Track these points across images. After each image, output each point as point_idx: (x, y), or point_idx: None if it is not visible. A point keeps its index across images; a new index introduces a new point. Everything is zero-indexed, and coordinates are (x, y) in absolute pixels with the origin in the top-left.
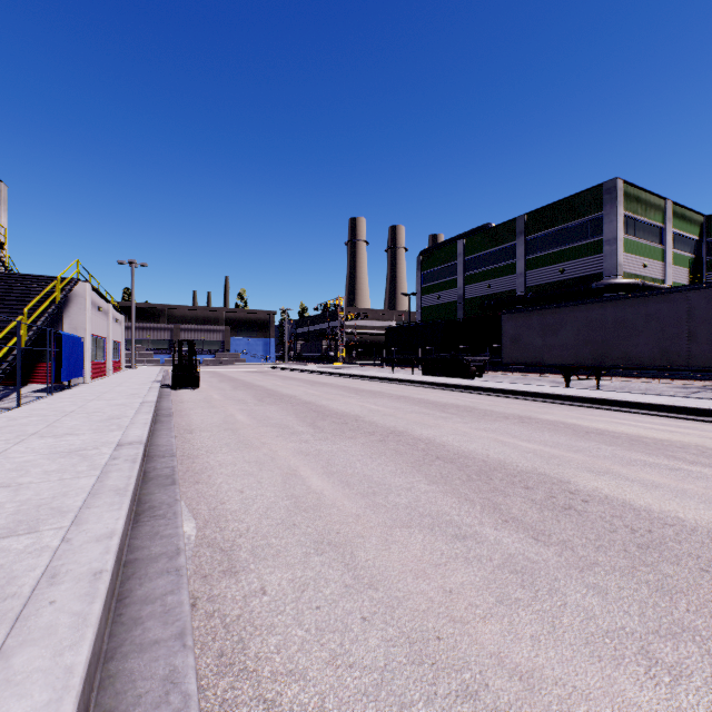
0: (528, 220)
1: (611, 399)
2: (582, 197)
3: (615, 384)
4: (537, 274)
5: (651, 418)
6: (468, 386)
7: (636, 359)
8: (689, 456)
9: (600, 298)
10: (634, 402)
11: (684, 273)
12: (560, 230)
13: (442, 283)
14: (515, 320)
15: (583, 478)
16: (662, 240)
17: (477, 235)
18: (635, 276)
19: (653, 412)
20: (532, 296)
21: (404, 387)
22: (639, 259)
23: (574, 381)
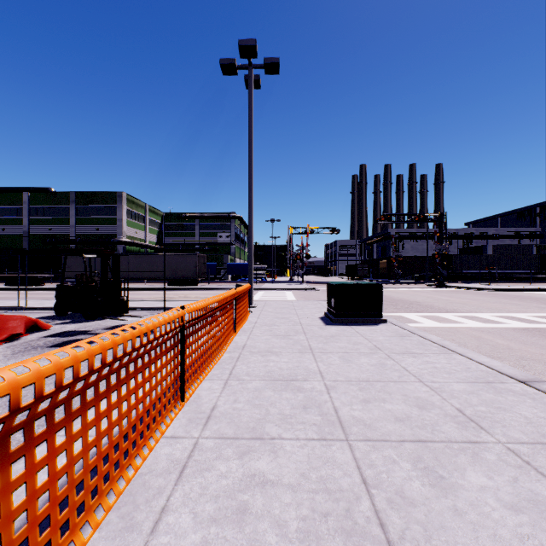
0: (78, 196)
1: None
2: (108, 194)
3: None
4: (84, 228)
5: None
6: (46, 288)
7: None
8: None
9: None
10: None
11: (155, 237)
12: (96, 207)
13: (7, 219)
14: (69, 258)
15: None
16: (145, 222)
17: (41, 193)
18: (132, 237)
19: None
20: (80, 240)
21: (3, 291)
22: (134, 230)
23: None
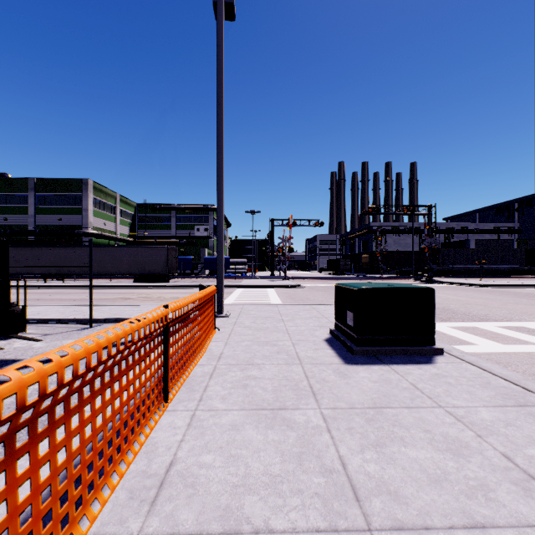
0: (38, 183)
1: (52, 285)
2: (72, 181)
3: (76, 282)
4: (45, 218)
5: (60, 289)
6: None
7: (73, 271)
8: (51, 294)
9: (59, 245)
10: (59, 285)
11: (127, 229)
12: (59, 196)
13: None
14: (18, 251)
15: (15, 298)
16: (116, 212)
17: None
18: (101, 229)
19: (64, 288)
20: (40, 232)
21: None
22: (102, 221)
23: (58, 281)
